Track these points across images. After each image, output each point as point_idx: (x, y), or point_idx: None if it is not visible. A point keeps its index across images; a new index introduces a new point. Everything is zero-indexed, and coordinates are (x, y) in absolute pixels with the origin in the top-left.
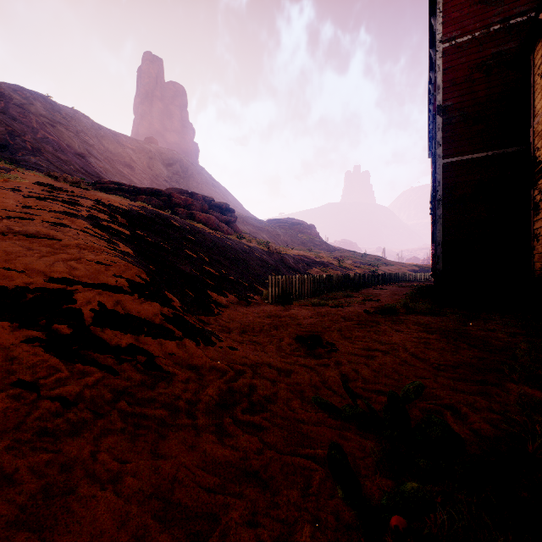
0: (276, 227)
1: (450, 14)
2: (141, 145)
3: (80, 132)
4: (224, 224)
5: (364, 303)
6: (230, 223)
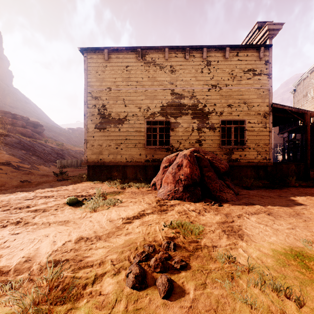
0: (71, 133)
1: None
2: None
3: None
4: (37, 134)
5: None
6: (40, 133)
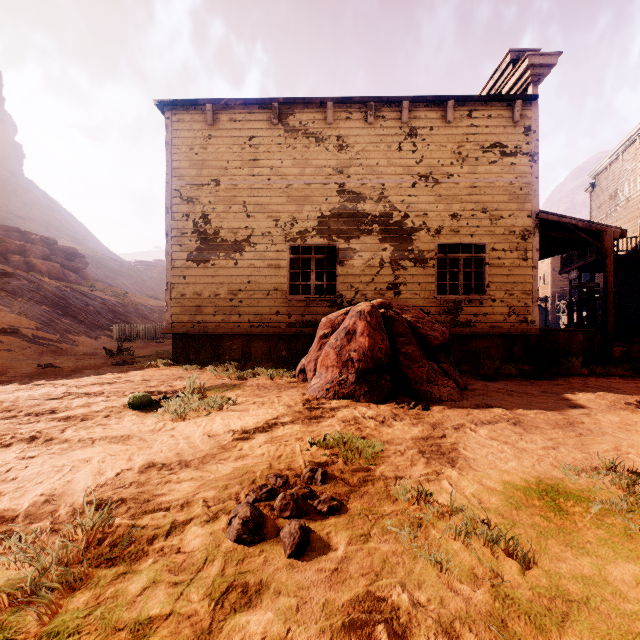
0: (142, 271)
1: None
2: None
3: None
4: (72, 273)
5: None
6: (80, 271)
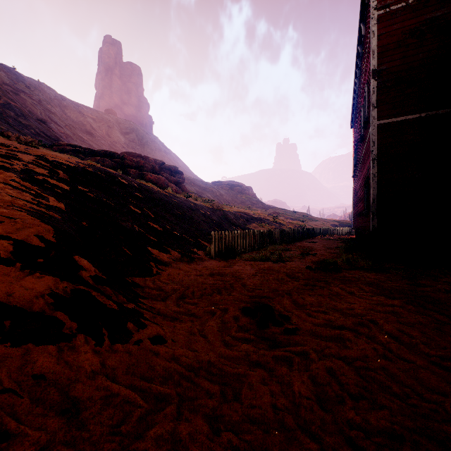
0: (219, 188)
1: None
2: (100, 115)
3: (43, 101)
4: (173, 184)
5: (303, 257)
6: (179, 184)
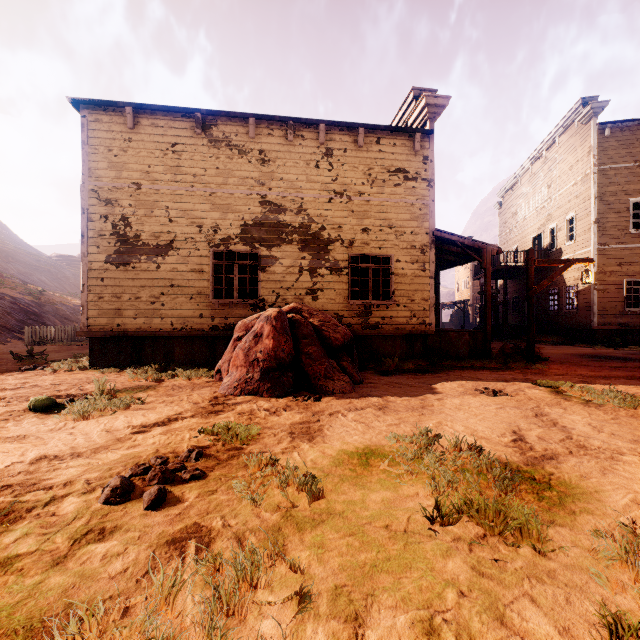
0: (65, 266)
1: None
2: None
3: None
4: None
5: None
6: None
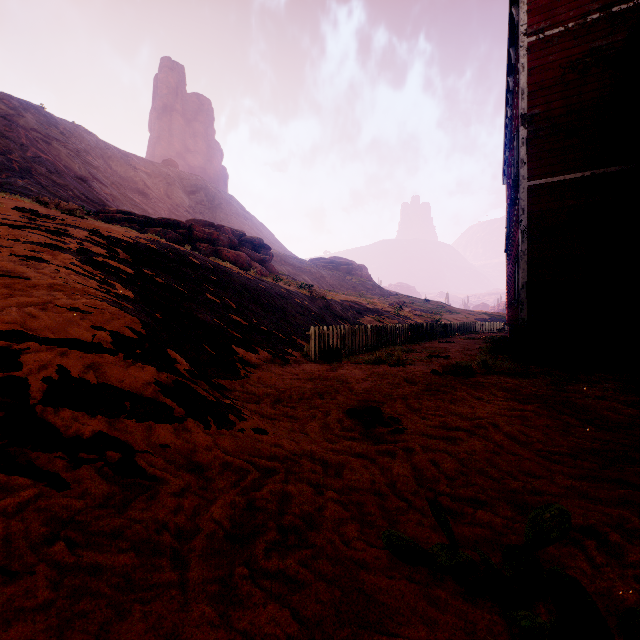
0: (320, 267)
1: (536, 1)
2: (157, 168)
3: (82, 151)
4: (258, 264)
5: (430, 360)
6: (265, 263)
